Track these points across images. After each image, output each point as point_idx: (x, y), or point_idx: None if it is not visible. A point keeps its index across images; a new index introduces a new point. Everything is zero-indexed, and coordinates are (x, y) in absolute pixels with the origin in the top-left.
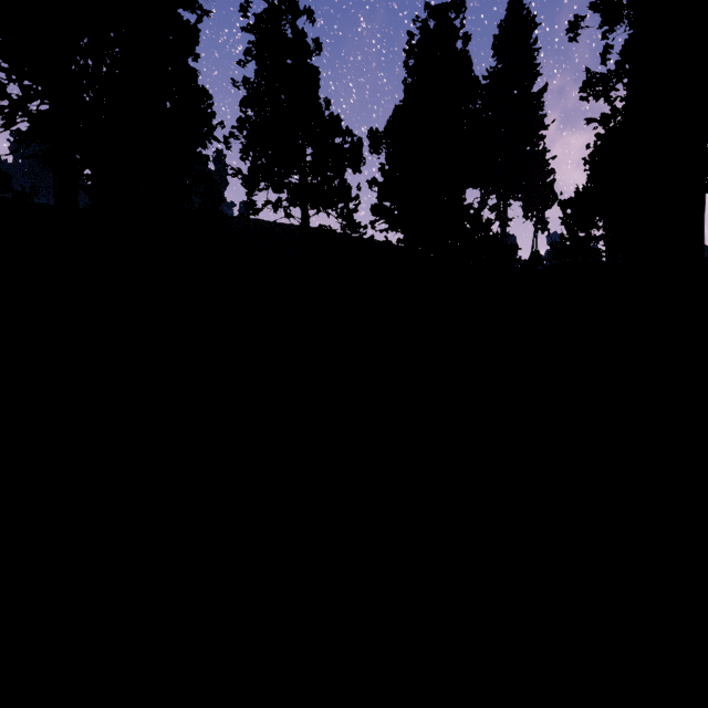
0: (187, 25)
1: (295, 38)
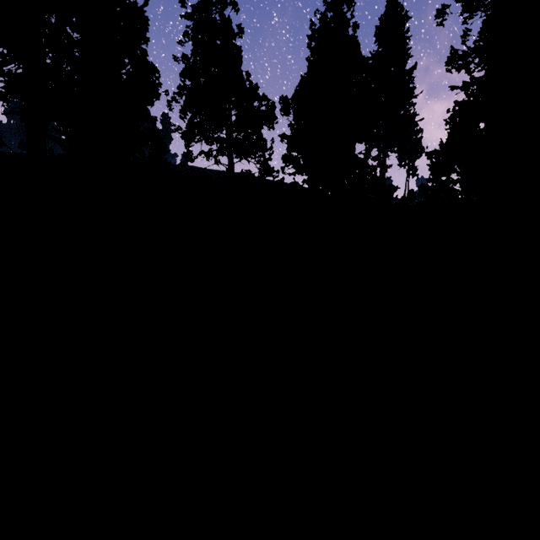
0: (135, 7)
1: (223, 23)
